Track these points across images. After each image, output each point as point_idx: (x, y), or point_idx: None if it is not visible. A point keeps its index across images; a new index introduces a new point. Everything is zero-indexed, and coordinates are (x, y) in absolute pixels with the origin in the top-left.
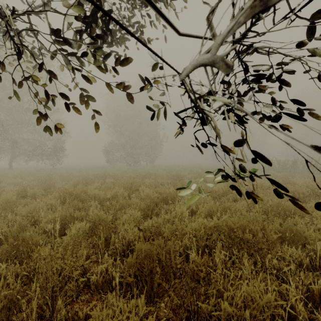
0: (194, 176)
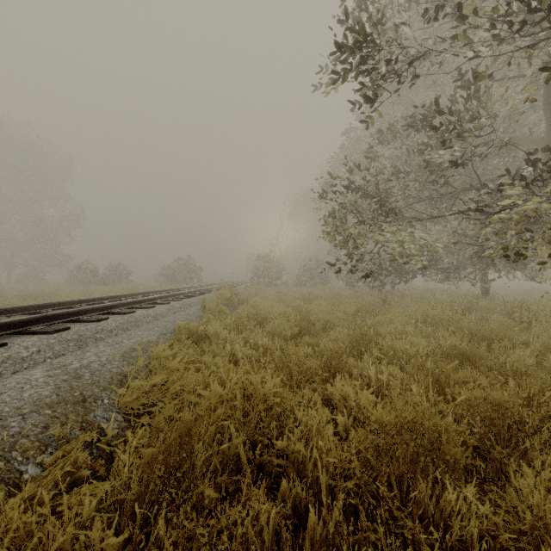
0: None
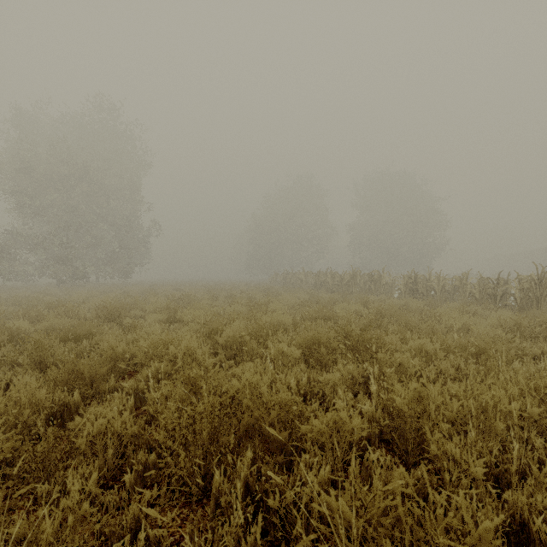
0: (163, 308)
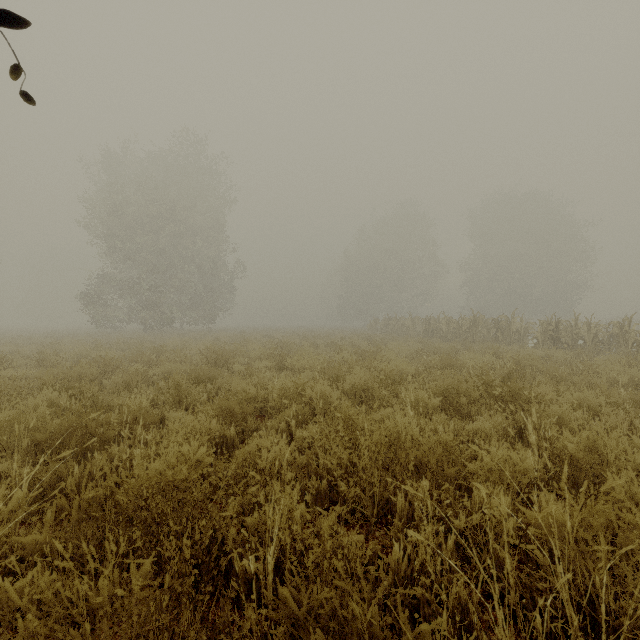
0: (267, 355)
